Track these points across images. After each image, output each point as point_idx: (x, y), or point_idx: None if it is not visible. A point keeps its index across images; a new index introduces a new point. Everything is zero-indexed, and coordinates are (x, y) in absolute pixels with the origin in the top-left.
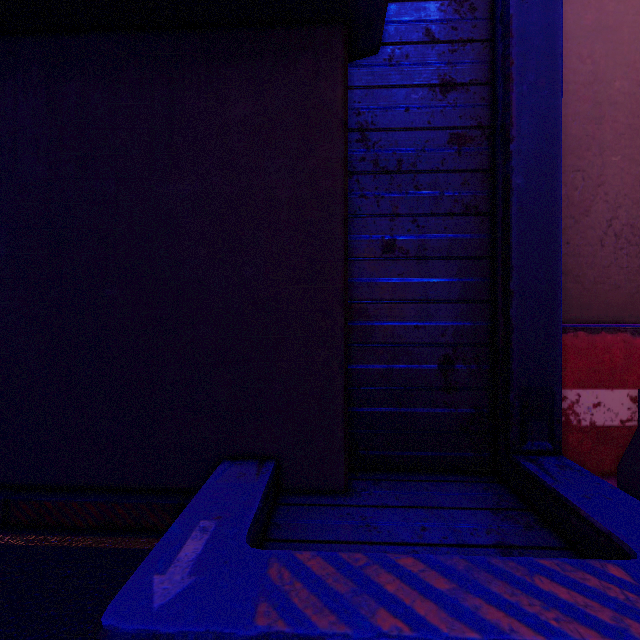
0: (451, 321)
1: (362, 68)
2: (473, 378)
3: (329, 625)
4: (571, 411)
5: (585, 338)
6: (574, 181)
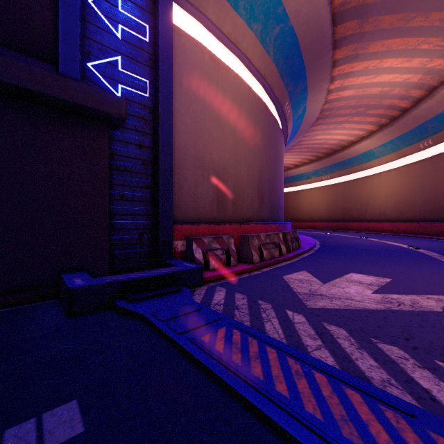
0: (142, 221)
1: (112, 132)
2: (149, 239)
3: (122, 278)
4: (176, 247)
5: (180, 226)
6: (179, 178)
